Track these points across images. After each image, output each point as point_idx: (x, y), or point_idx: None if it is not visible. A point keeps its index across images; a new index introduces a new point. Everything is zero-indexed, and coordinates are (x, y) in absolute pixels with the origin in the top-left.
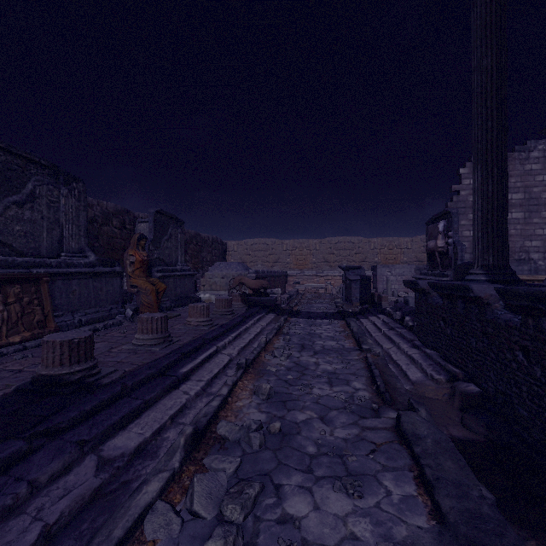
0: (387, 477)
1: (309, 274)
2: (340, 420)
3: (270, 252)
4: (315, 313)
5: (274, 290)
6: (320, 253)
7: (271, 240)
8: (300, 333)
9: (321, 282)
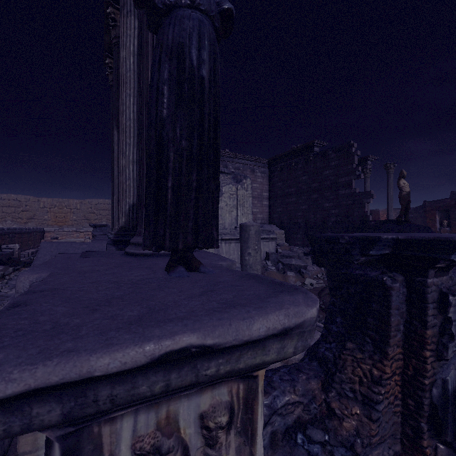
0: None
1: (68, 230)
2: None
3: (24, 209)
4: None
5: (10, 246)
6: (81, 212)
7: (25, 196)
8: None
9: (81, 237)
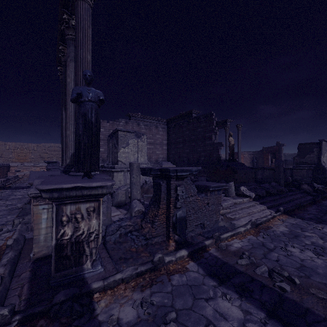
0: (10, 216)
1: (28, 165)
2: (3, 212)
3: None
4: (21, 187)
5: None
6: (37, 152)
7: None
8: (3, 195)
9: (37, 170)
